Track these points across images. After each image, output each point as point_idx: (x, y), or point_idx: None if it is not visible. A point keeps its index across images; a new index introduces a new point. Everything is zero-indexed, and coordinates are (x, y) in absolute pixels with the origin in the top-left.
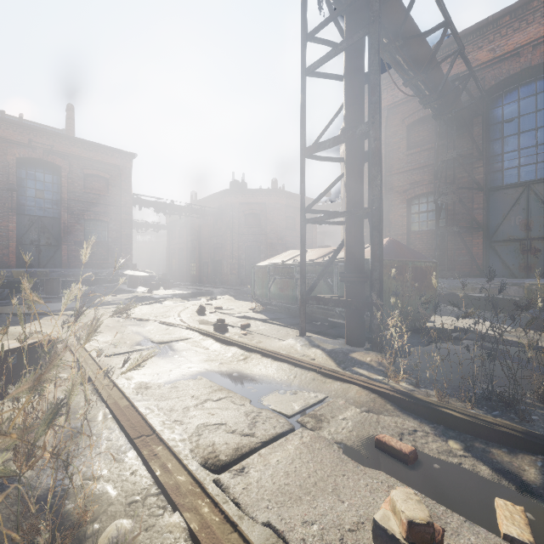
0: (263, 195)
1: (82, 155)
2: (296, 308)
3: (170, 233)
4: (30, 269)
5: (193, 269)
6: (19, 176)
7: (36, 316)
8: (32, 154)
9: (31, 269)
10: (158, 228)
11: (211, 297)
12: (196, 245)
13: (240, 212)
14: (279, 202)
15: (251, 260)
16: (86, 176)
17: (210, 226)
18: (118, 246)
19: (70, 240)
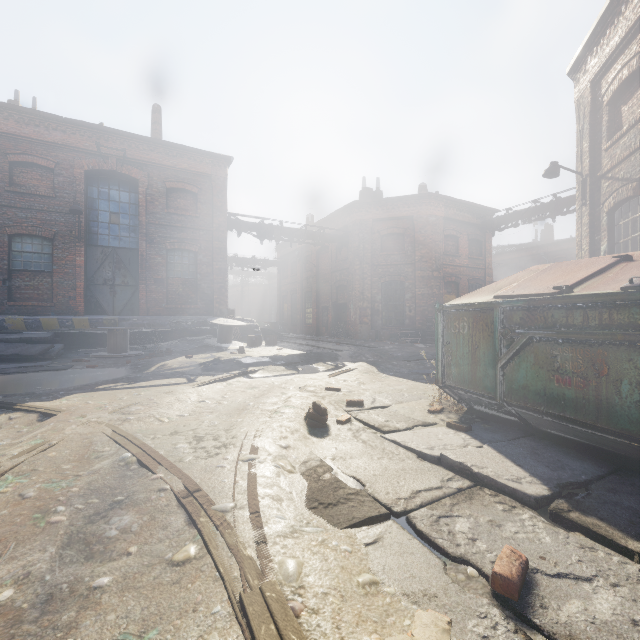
0: (408, 204)
1: (164, 163)
2: (635, 447)
3: (281, 270)
4: (95, 317)
5: (309, 316)
6: (90, 196)
7: None
8: (103, 165)
9: (97, 316)
10: (266, 264)
11: (335, 366)
12: (313, 284)
13: (375, 233)
14: (434, 214)
15: (390, 303)
16: (169, 191)
17: (331, 257)
18: (209, 284)
19: (149, 278)
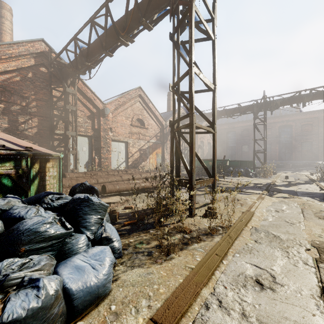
0: None
1: (300, 118)
2: None
3: None
4: (281, 161)
5: None
6: (279, 132)
7: (278, 172)
8: (282, 124)
9: (281, 161)
10: None
11: None
12: None
13: None
14: None
15: None
16: (302, 125)
17: None
18: (317, 151)
19: (295, 151)
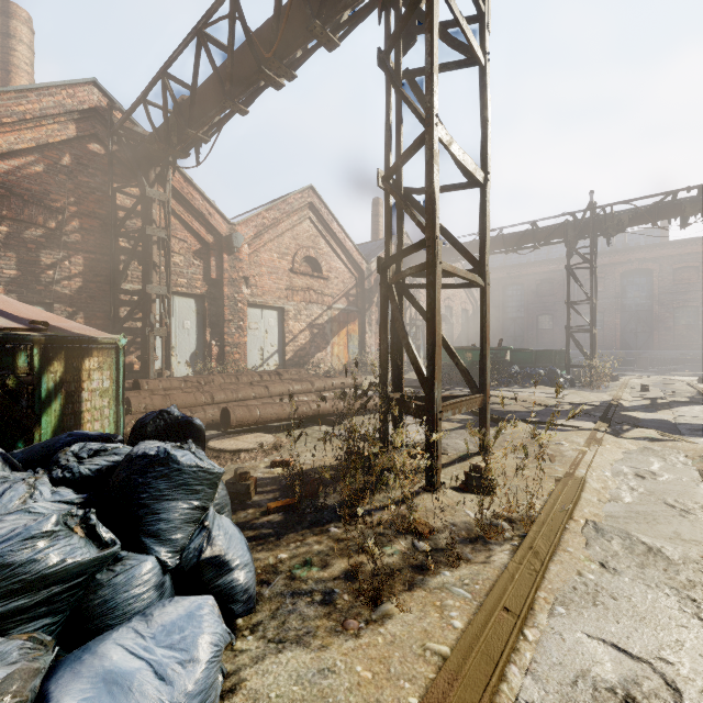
0: None
1: (671, 254)
2: None
3: None
4: (628, 351)
5: None
6: (621, 285)
7: (622, 375)
8: (630, 267)
9: (628, 350)
10: None
11: None
12: None
13: None
14: None
15: None
16: (674, 270)
17: None
18: None
19: (659, 327)
